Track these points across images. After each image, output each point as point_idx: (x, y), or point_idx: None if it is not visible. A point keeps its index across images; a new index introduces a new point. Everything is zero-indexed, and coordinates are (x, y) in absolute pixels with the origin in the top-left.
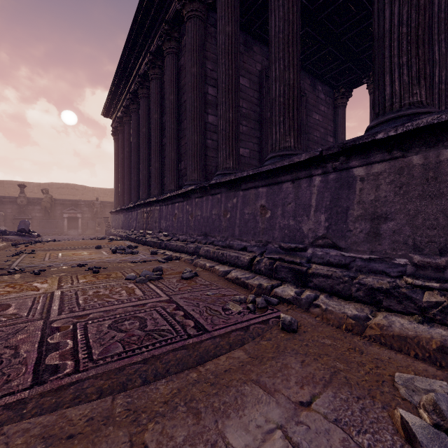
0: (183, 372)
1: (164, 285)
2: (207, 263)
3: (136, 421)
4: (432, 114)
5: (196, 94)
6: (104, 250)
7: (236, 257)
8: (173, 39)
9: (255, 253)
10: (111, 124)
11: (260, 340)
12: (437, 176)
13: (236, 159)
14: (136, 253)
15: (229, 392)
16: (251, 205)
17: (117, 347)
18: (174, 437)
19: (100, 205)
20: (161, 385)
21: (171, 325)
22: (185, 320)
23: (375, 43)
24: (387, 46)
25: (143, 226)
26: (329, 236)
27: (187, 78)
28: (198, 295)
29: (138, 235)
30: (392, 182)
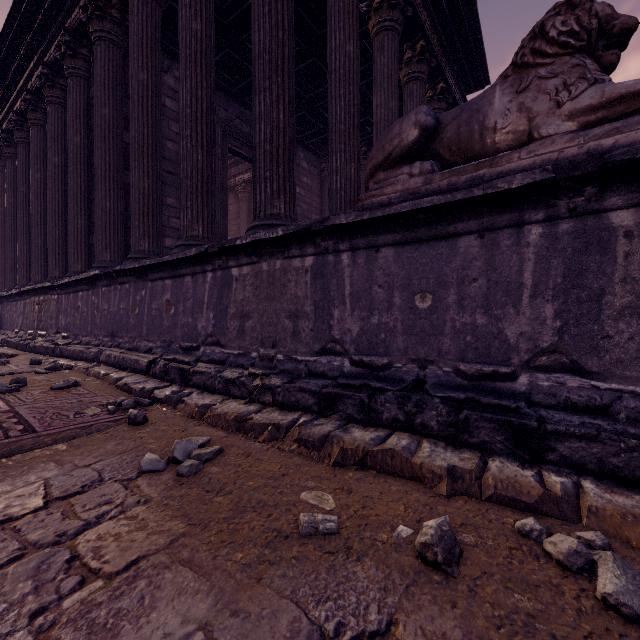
0: None
1: (16, 397)
2: (103, 370)
3: None
4: (265, 230)
5: (109, 146)
6: None
7: (135, 361)
8: (79, 56)
9: (157, 354)
10: None
11: (96, 434)
12: (274, 281)
13: (155, 240)
14: (2, 364)
15: (20, 469)
16: (158, 299)
17: None
18: None
19: None
20: None
21: None
22: (15, 425)
23: (253, 151)
24: (258, 158)
25: (34, 324)
26: (215, 333)
27: (96, 121)
28: (56, 404)
29: (25, 338)
30: (252, 284)
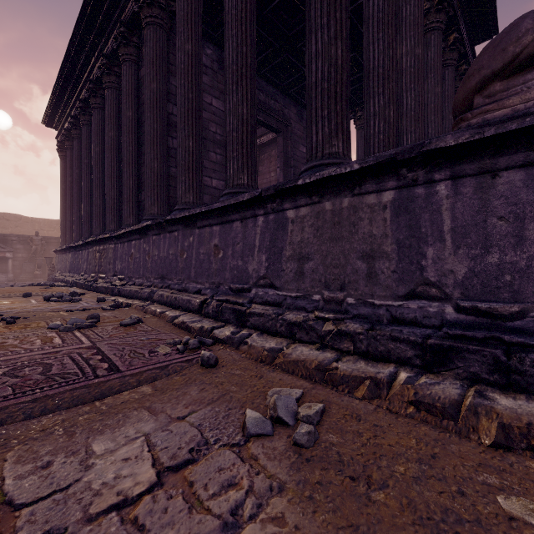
0: (75, 407)
1: (94, 332)
2: (158, 309)
3: (4, 445)
4: (333, 167)
5: (156, 115)
6: (34, 299)
7: (188, 301)
8: (131, 44)
9: (207, 295)
10: (56, 137)
11: (174, 376)
12: (340, 221)
13: (198, 193)
14: (76, 301)
15: (115, 417)
16: (206, 244)
17: (5, 391)
18: (39, 451)
19: (41, 241)
20: (46, 418)
21: (80, 369)
22: (100, 363)
23: (307, 92)
24: (314, 98)
25: (95, 268)
26: (268, 276)
27: (146, 95)
28: (129, 341)
29: (89, 280)
30: (312, 225)
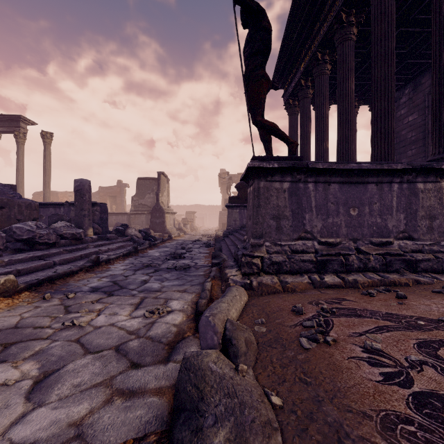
0: None
1: None
2: None
3: None
4: None
5: None
6: None
7: None
8: None
9: None
10: None
11: None
12: None
13: None
14: None
15: None
16: None
17: None
18: None
19: None
20: None
21: None
22: None
23: None
24: None
25: None
26: None
27: None
28: None
29: None
30: None
